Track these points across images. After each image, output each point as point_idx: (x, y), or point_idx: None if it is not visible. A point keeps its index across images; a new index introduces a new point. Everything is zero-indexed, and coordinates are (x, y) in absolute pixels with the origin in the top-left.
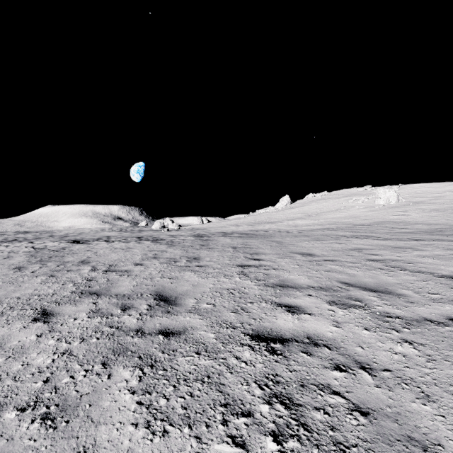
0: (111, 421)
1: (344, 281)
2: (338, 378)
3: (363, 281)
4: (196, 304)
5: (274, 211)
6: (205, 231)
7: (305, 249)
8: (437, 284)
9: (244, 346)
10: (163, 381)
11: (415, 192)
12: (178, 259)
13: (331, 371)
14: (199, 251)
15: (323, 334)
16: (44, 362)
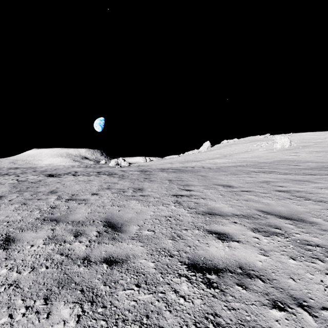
0: None
1: (261, 209)
2: (279, 319)
3: (277, 209)
4: (138, 231)
5: (198, 153)
6: (148, 167)
7: (225, 182)
8: None
9: (181, 277)
10: (101, 322)
11: (302, 139)
12: (126, 189)
13: (270, 310)
14: (143, 183)
15: (254, 263)
16: None
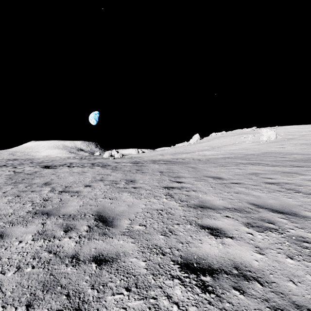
0: None
1: (252, 202)
2: None
3: (268, 202)
4: (130, 225)
5: (188, 145)
6: (140, 159)
7: (214, 173)
8: None
9: (174, 279)
10: None
11: (287, 132)
12: (118, 181)
13: None
14: (135, 175)
15: (250, 263)
16: None
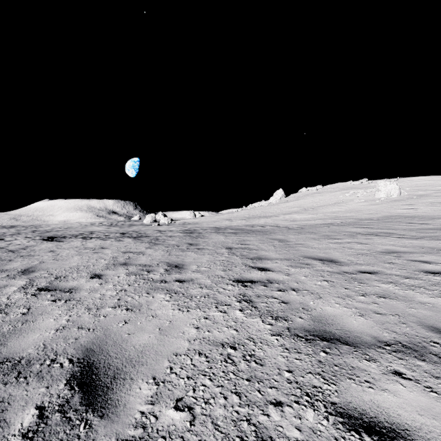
0: None
1: (433, 324)
2: None
3: None
4: (150, 408)
5: (268, 205)
6: (197, 225)
7: (321, 251)
8: None
9: None
10: None
11: (415, 185)
12: (153, 267)
13: None
14: (184, 254)
15: None
16: None
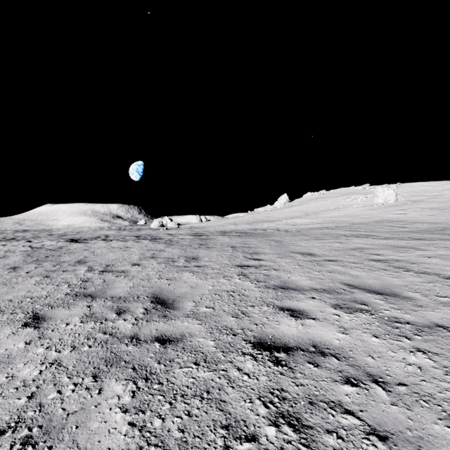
0: (99, 447)
1: (347, 282)
2: (350, 394)
3: (367, 282)
4: (194, 308)
5: (272, 210)
6: (204, 229)
7: (305, 248)
8: (444, 286)
9: (246, 355)
10: (158, 397)
11: (413, 191)
12: (176, 259)
13: (341, 386)
14: (197, 251)
15: (330, 342)
16: (30, 374)
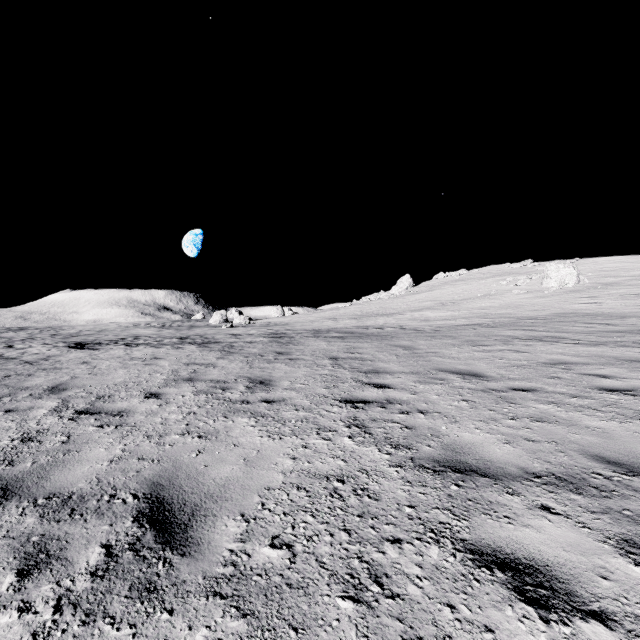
0: None
1: (599, 453)
2: None
3: None
4: (240, 546)
5: (389, 298)
6: (287, 327)
7: (461, 363)
8: None
9: None
10: None
11: (601, 270)
12: (230, 383)
13: None
14: (272, 366)
15: None
16: None
